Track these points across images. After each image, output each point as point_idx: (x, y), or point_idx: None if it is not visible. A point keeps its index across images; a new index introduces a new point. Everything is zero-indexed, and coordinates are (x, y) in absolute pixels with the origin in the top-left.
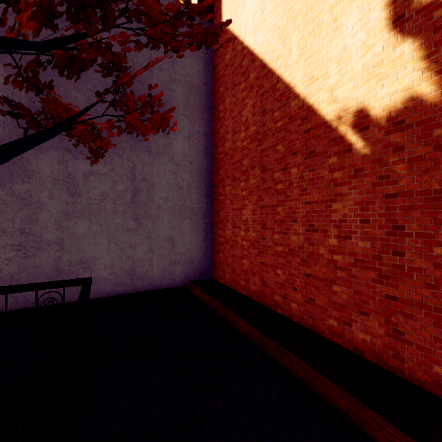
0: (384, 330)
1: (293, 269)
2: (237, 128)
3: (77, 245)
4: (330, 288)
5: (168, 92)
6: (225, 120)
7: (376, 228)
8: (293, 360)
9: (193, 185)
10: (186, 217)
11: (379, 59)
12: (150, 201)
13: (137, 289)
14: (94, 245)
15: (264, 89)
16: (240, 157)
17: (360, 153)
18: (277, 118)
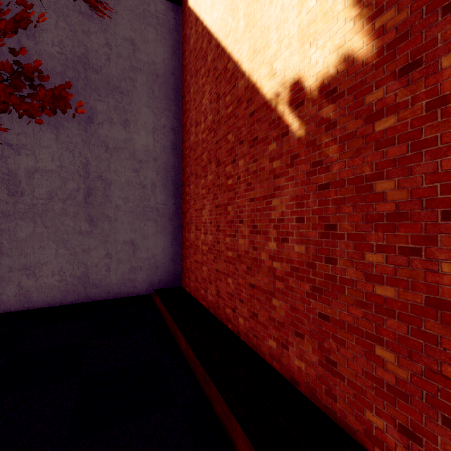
0: (317, 358)
1: (241, 278)
2: (198, 119)
3: (19, 249)
4: (270, 301)
5: (129, 82)
6: (190, 111)
7: (310, 229)
8: (213, 391)
9: (159, 184)
10: (150, 219)
11: (313, 14)
12: (107, 201)
13: (91, 298)
14: (40, 249)
15: (218, 71)
16: (201, 151)
17: (296, 136)
18: (228, 103)
